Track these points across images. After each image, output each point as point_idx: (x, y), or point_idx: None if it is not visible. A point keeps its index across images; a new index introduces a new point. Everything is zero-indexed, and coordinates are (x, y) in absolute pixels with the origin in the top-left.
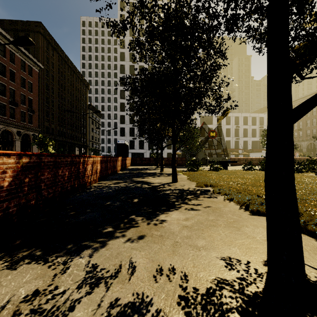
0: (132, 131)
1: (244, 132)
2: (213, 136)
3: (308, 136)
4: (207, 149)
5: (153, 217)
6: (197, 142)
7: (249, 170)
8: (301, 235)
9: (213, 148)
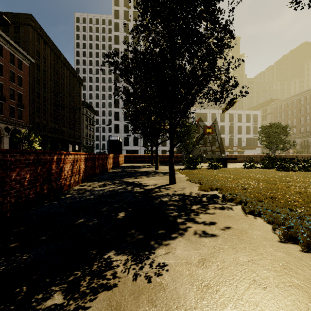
0: (126, 127)
1: (238, 129)
2: (209, 133)
3: (301, 133)
4: (201, 146)
5: (145, 256)
6: (193, 138)
7: (251, 168)
8: None
9: (208, 145)
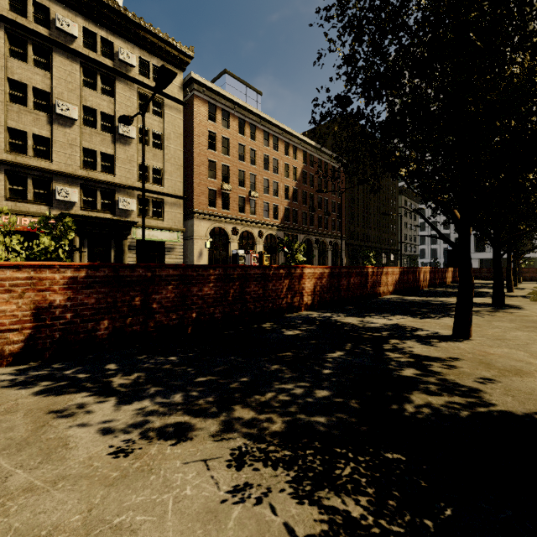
0: None
1: None
2: None
3: None
4: None
5: None
6: None
7: None
8: (501, 291)
9: None
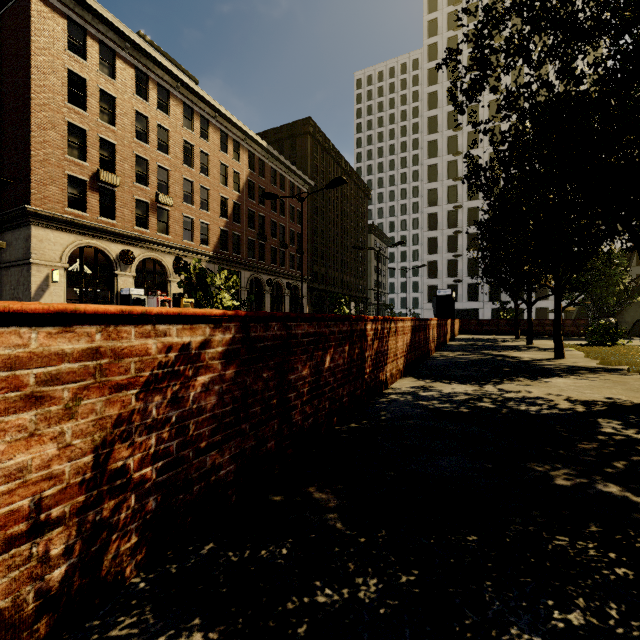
0: (451, 266)
1: None
2: None
3: None
4: None
5: (535, 379)
6: (619, 285)
7: None
8: None
9: None
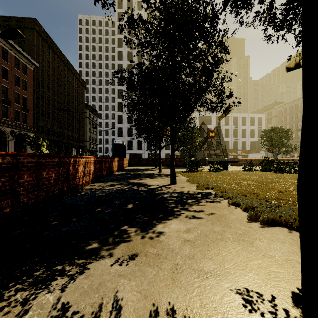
0: (129, 131)
1: (243, 132)
2: (212, 137)
3: None
4: (205, 149)
5: (149, 228)
6: (196, 142)
7: (250, 170)
8: None
9: (212, 149)
